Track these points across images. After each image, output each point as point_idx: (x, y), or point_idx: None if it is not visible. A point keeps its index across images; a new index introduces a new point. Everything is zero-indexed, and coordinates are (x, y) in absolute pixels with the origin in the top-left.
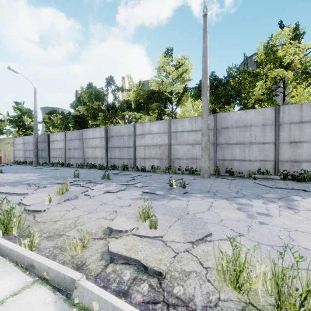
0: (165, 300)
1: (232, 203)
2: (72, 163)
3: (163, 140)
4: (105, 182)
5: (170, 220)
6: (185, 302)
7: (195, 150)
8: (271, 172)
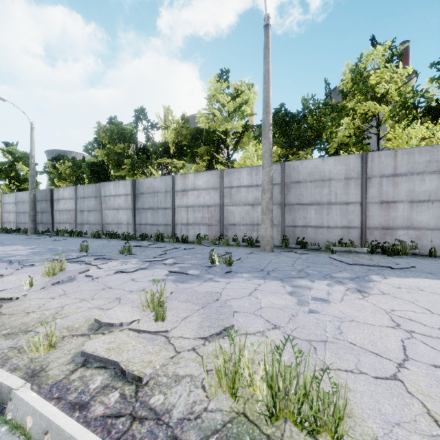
0: (133, 412)
1: (286, 286)
2: (85, 231)
3: (213, 198)
4: (123, 258)
5: (190, 310)
6: (158, 415)
7: (255, 213)
8: (356, 243)
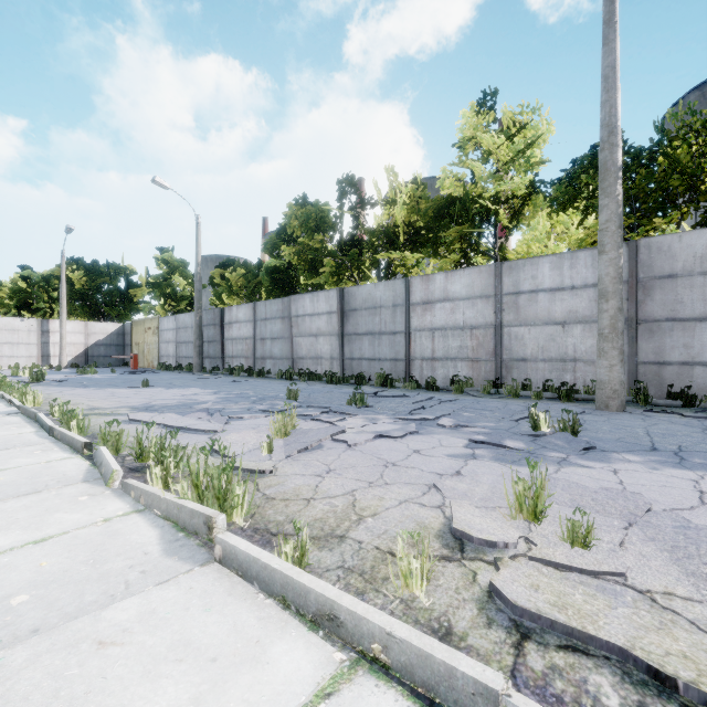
0: None
1: None
2: (268, 369)
3: (481, 314)
4: (359, 412)
5: (608, 526)
6: None
7: (570, 339)
8: None
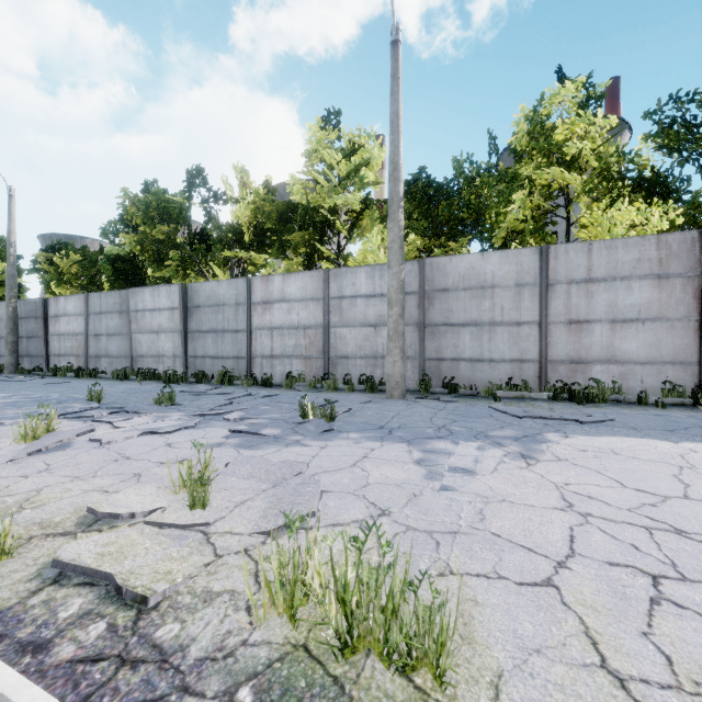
0: (124, 652)
1: (413, 451)
2: (103, 369)
3: (312, 315)
4: (159, 411)
5: (253, 490)
6: (165, 655)
7: (380, 339)
8: (533, 385)
